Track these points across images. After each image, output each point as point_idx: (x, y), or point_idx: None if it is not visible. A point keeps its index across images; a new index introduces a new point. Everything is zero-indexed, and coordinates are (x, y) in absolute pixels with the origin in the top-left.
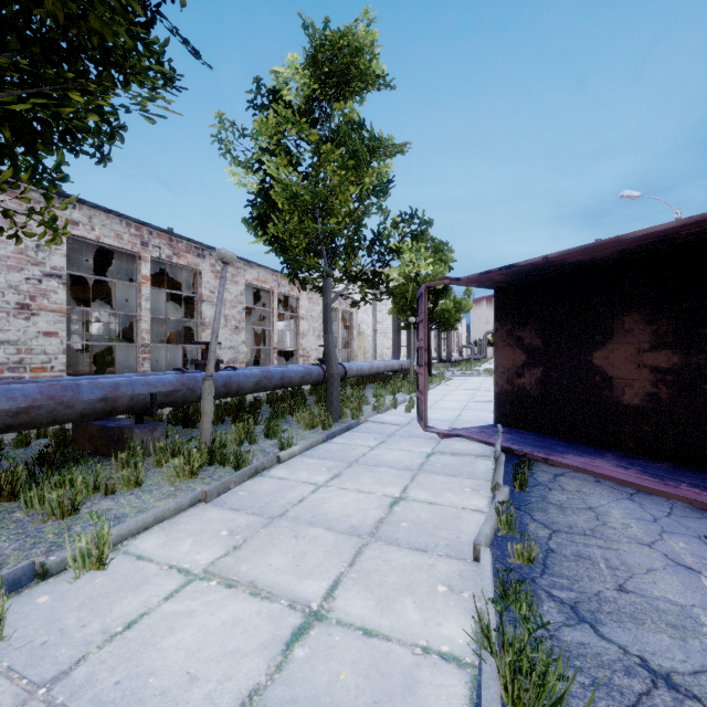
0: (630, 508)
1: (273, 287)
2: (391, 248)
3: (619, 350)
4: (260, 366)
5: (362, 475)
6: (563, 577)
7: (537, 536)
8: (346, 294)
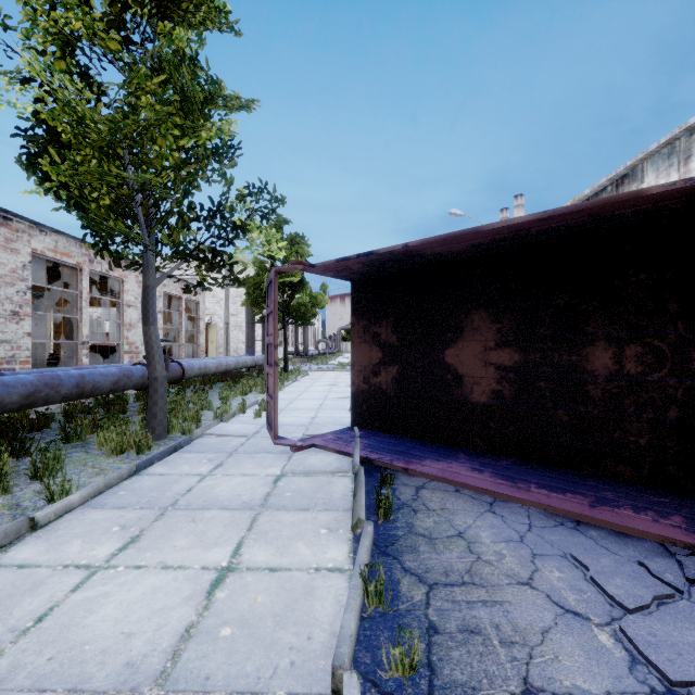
0: (495, 526)
1: (82, 263)
2: (235, 222)
3: (468, 348)
4: (63, 365)
5: (177, 531)
6: (458, 688)
7: (413, 603)
8: (176, 275)
